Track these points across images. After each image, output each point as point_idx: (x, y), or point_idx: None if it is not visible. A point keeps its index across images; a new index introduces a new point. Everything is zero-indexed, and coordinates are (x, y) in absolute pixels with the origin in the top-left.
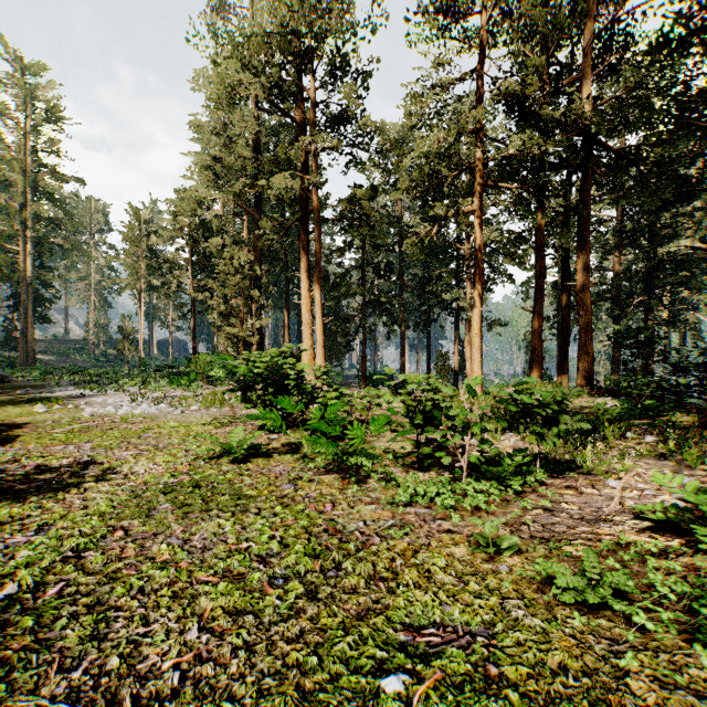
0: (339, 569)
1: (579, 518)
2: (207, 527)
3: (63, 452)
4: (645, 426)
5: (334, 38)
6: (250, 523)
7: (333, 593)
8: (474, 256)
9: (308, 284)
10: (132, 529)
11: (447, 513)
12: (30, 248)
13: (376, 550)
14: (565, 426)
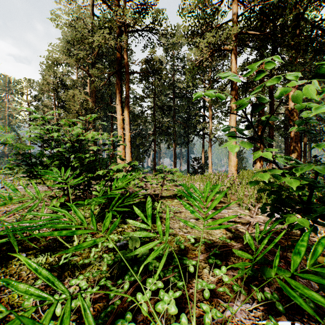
0: None
1: None
2: None
3: None
4: None
5: None
6: None
7: None
8: (231, 80)
9: (121, 111)
10: None
11: None
12: None
13: None
14: None
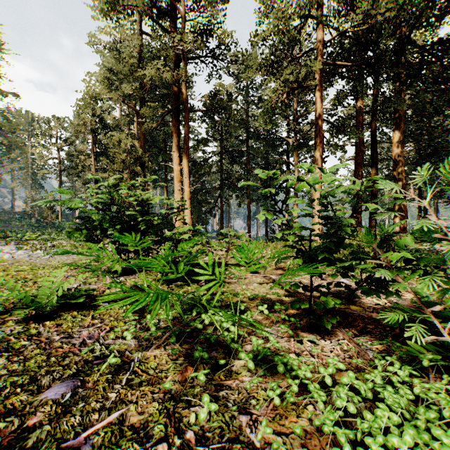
0: None
1: None
2: None
3: None
4: None
5: None
6: None
7: None
8: (315, 124)
9: (178, 160)
10: None
11: None
12: None
13: None
14: None
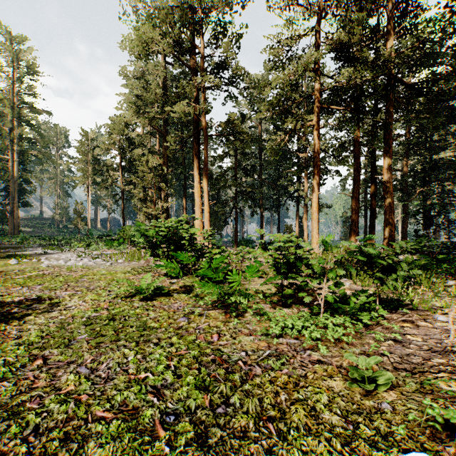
0: (227, 404)
1: (428, 349)
2: (113, 356)
3: (19, 292)
4: (443, 274)
5: (216, 10)
6: (150, 352)
7: (223, 438)
8: (313, 157)
9: (199, 178)
10: (50, 358)
11: (314, 343)
12: (16, 157)
13: (259, 382)
14: (403, 273)
